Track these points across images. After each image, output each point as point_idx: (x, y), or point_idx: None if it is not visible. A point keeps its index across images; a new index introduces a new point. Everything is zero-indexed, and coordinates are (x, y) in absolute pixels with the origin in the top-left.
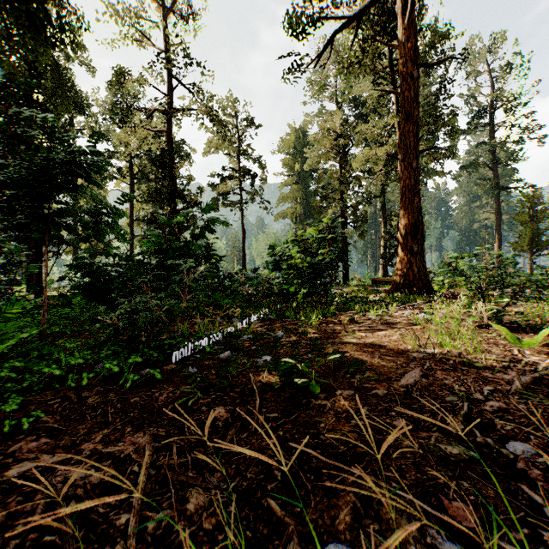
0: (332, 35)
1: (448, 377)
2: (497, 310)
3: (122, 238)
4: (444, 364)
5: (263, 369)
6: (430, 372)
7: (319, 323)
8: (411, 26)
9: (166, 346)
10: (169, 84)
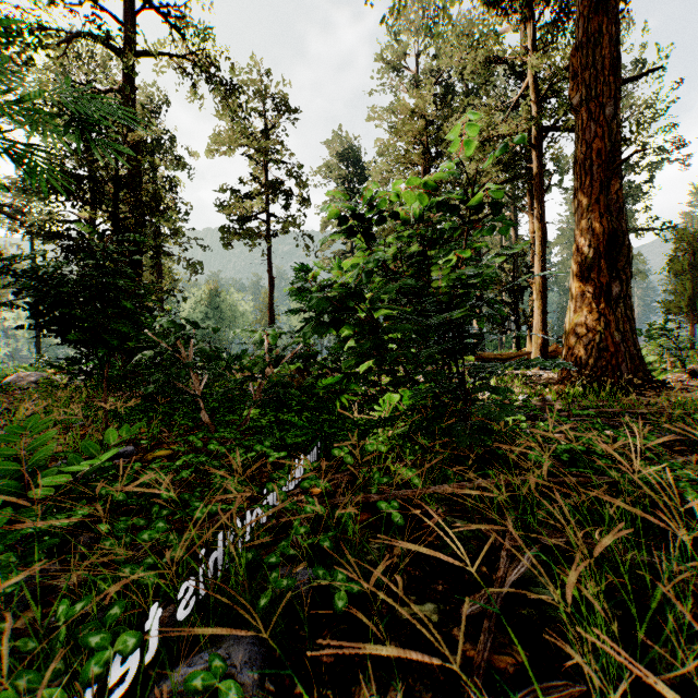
0: None
1: None
2: None
3: None
4: None
5: None
6: None
7: None
8: None
9: None
10: (127, 5)
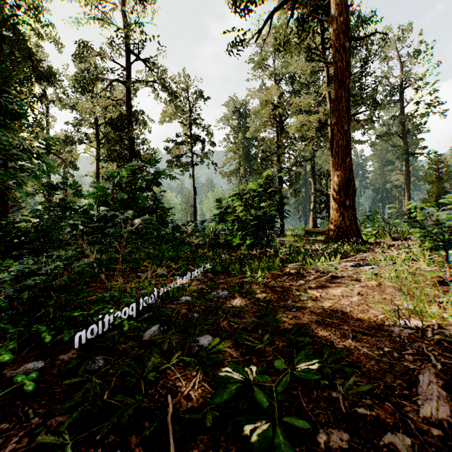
0: (272, 13)
1: None
2: None
3: (74, 192)
4: (450, 353)
5: (196, 368)
6: (450, 378)
7: (265, 277)
8: (343, 2)
9: (80, 317)
10: (128, 59)
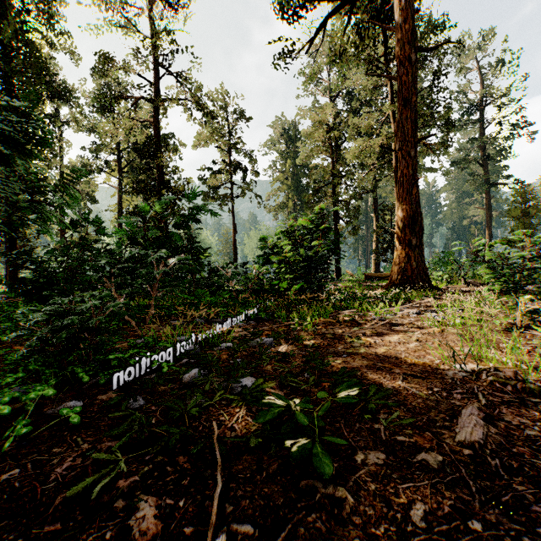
0: (325, 19)
1: (525, 422)
2: (534, 309)
3: (96, 229)
4: (501, 393)
5: (239, 404)
6: (493, 412)
7: (315, 325)
8: (409, 6)
9: (115, 361)
10: (156, 72)
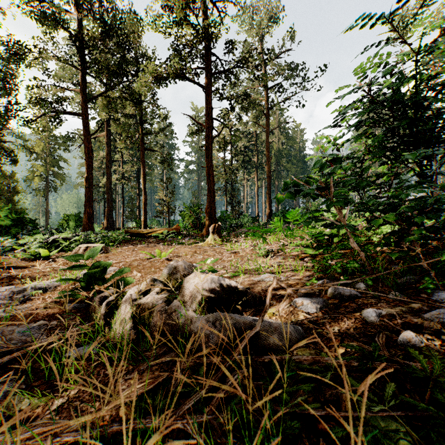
0: None
1: None
2: None
3: None
4: None
5: None
6: None
7: None
8: (109, 151)
9: None
10: None
